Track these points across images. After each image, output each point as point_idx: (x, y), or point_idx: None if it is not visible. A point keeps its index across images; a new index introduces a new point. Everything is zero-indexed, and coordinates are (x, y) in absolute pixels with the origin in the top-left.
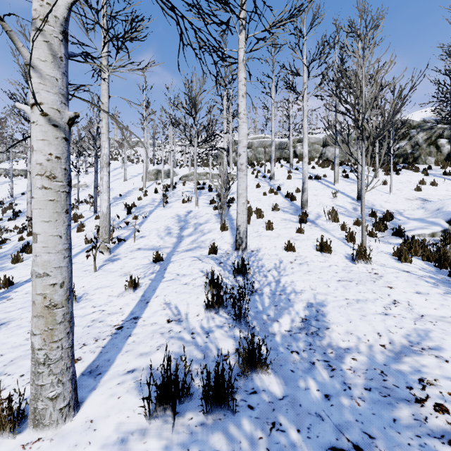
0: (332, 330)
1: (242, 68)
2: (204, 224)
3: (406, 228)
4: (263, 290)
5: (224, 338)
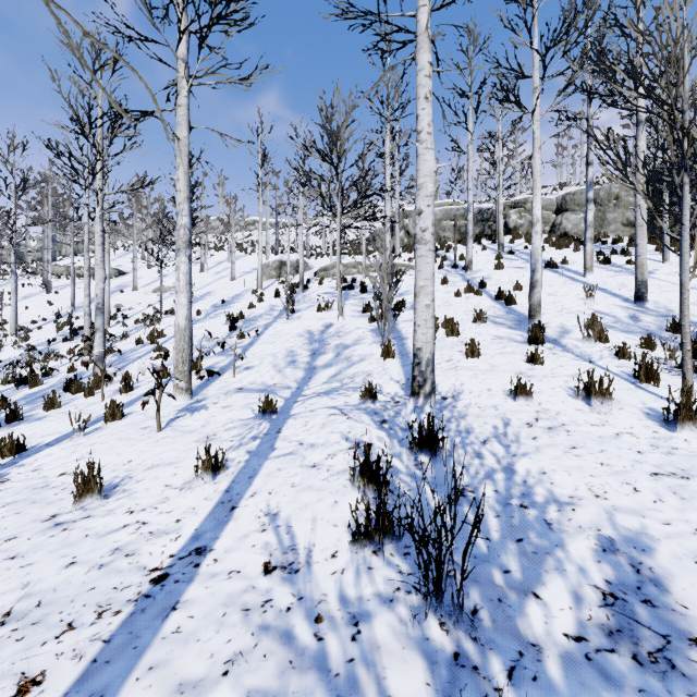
0: None
1: (424, 43)
2: (352, 346)
3: None
4: (479, 492)
5: (399, 650)
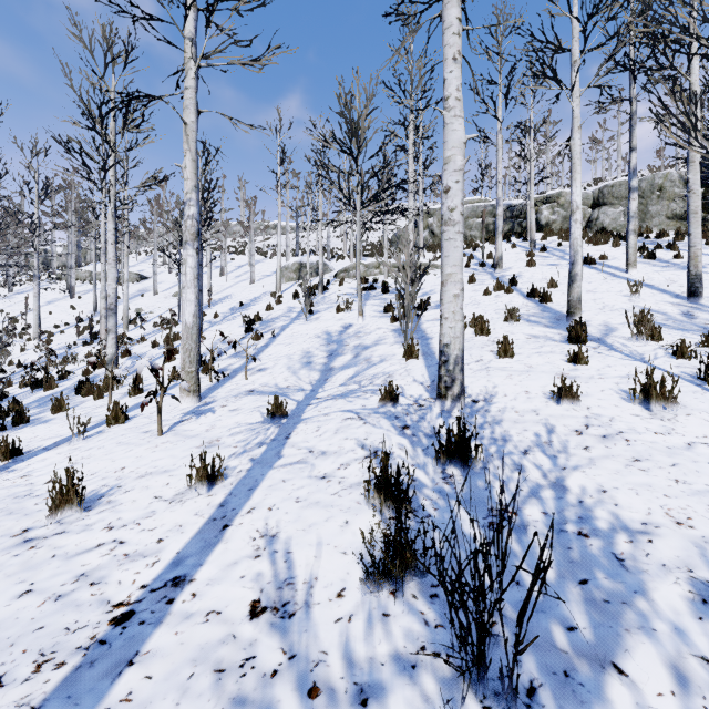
0: None
1: None
2: (372, 347)
3: None
4: (523, 514)
5: None
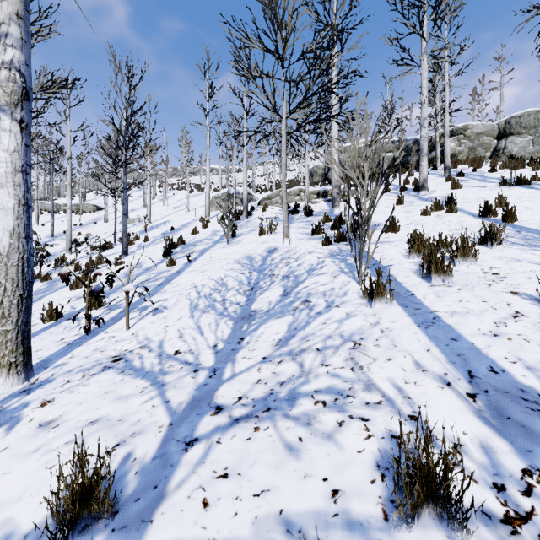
0: None
1: None
2: (307, 279)
3: None
4: None
5: None
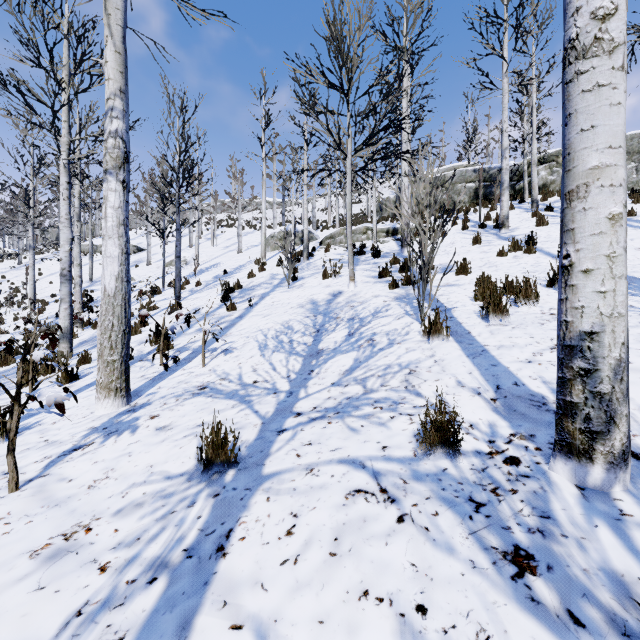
0: None
1: None
2: (372, 321)
3: None
4: None
5: None
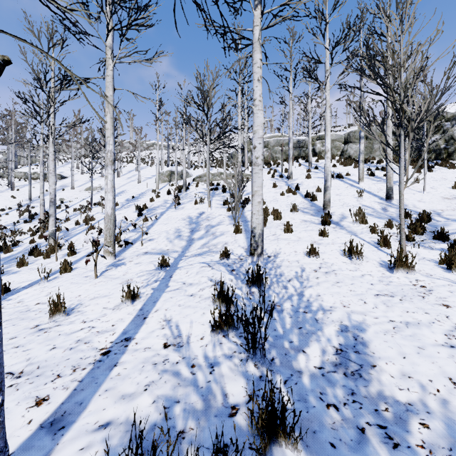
0: (380, 369)
1: (257, 48)
2: (216, 226)
3: (449, 231)
4: (283, 306)
5: (233, 376)
